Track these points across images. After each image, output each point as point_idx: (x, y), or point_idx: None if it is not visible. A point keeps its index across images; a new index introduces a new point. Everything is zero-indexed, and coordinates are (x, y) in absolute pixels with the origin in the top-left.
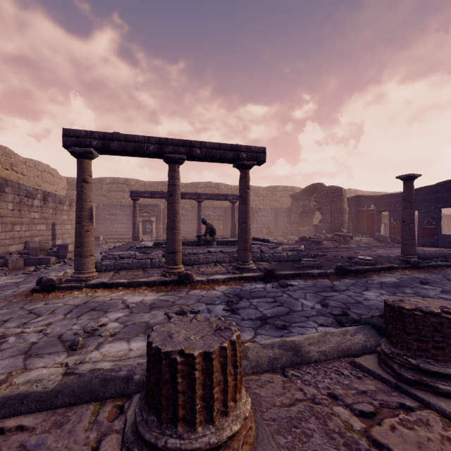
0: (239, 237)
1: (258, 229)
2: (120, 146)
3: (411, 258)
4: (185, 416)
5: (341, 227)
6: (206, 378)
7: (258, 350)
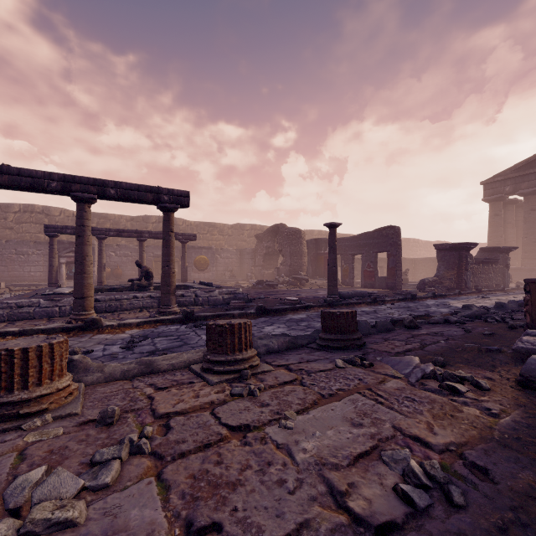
0: (162, 280)
1: (221, 272)
2: (12, 181)
3: (334, 297)
4: (7, 386)
5: (300, 270)
6: (24, 363)
7: (116, 366)
